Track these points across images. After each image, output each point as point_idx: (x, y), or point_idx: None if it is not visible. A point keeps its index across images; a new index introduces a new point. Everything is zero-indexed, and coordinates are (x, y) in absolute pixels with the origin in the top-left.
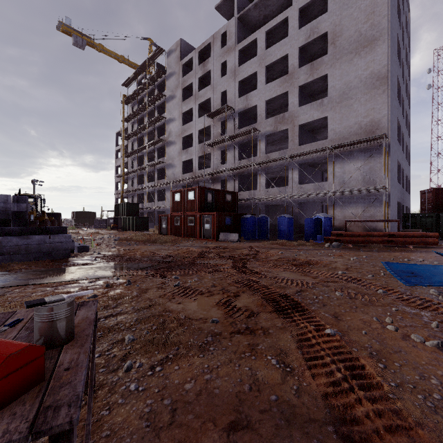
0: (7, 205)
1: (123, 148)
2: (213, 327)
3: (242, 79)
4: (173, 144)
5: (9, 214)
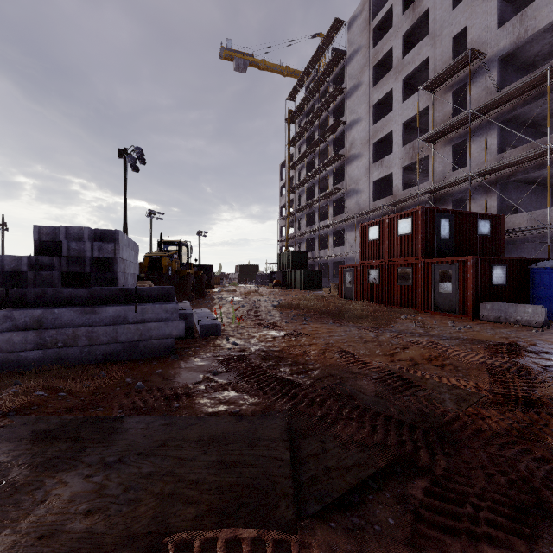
0: (82, 247)
1: (288, 180)
2: None
3: None
4: (357, 158)
5: (85, 262)
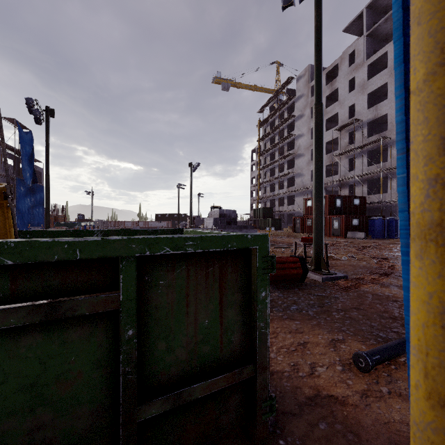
0: (230, 215)
1: (258, 163)
2: (344, 259)
3: (371, 91)
4: (302, 156)
5: (230, 219)
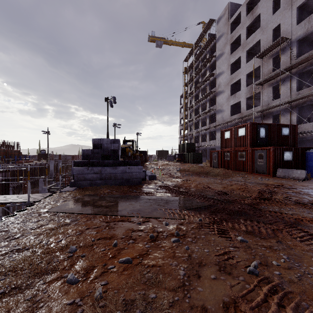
0: (108, 145)
1: (184, 105)
2: None
3: (302, 2)
4: (222, 93)
5: (109, 151)
